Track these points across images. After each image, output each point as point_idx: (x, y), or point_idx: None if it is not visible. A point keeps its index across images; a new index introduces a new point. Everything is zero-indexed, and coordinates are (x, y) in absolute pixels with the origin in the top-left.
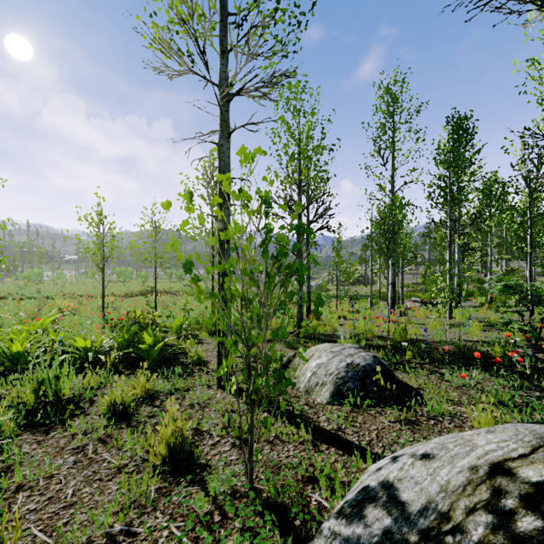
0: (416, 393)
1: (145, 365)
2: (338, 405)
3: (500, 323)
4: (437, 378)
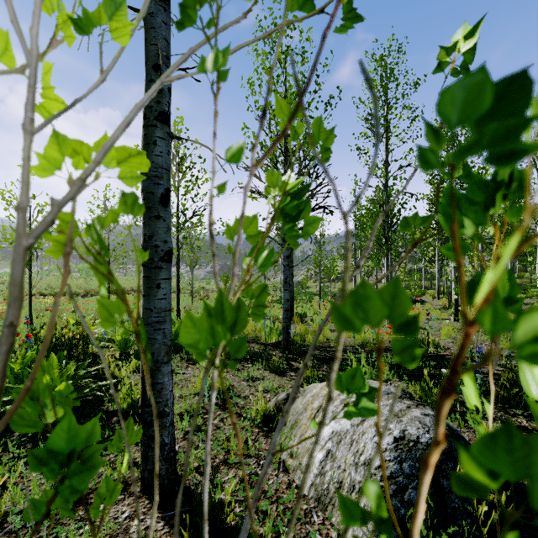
0: (525, 491)
1: None
2: None
3: None
4: None
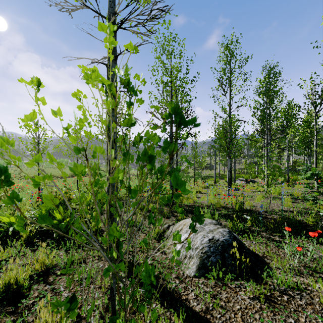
0: (263, 261)
1: (44, 244)
2: (203, 277)
3: (301, 197)
4: (274, 246)
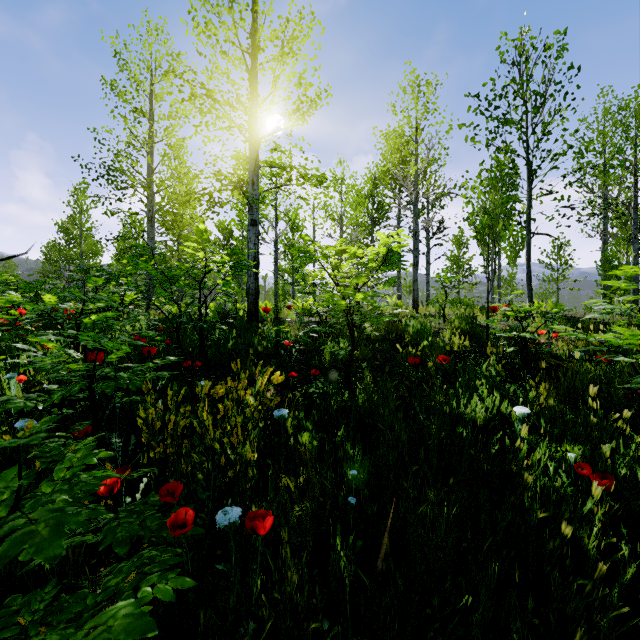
0: None
1: None
2: None
3: None
4: None
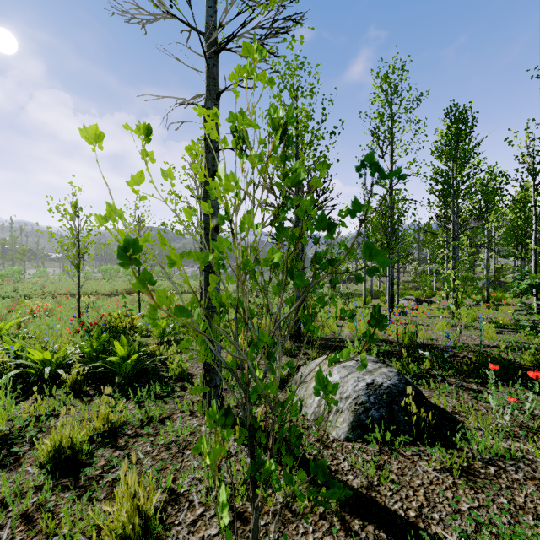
0: (454, 420)
1: (108, 390)
2: (360, 441)
3: (511, 324)
4: (470, 397)
